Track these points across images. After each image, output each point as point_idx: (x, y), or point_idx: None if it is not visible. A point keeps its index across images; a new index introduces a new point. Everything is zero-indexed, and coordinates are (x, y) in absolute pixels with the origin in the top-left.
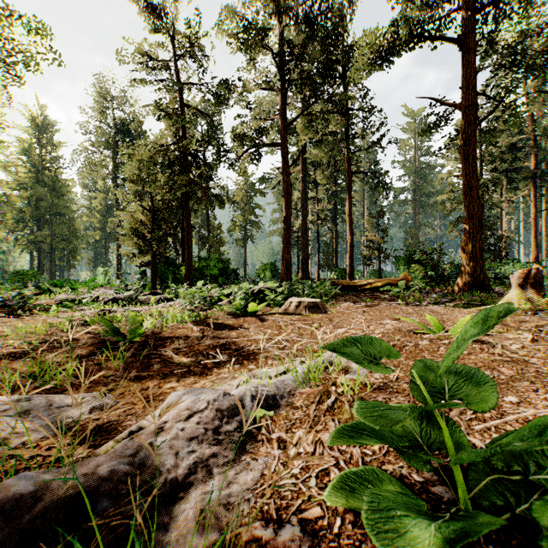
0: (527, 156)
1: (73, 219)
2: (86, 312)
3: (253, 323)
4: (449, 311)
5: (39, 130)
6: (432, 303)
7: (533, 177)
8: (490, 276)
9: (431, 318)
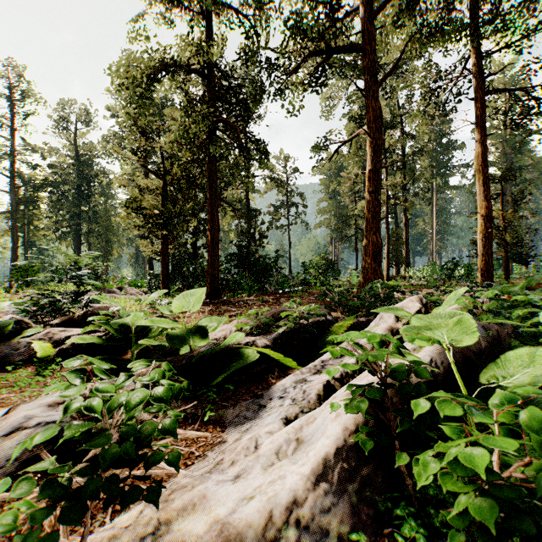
0: None
1: (109, 213)
2: None
3: None
4: None
5: (77, 121)
6: None
7: None
8: None
9: None
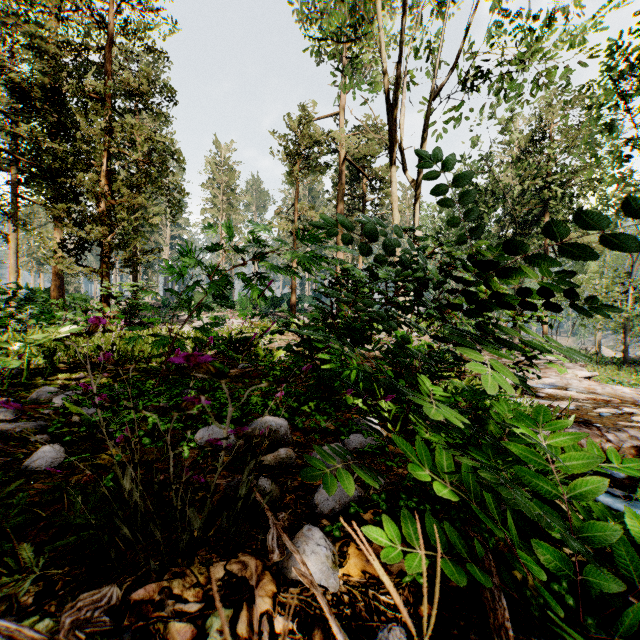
0: None
1: None
2: None
3: None
4: None
5: None
6: None
7: None
8: None
9: None
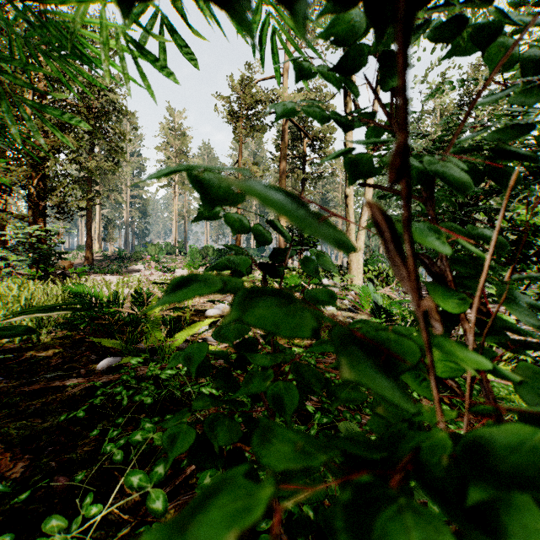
0: None
1: None
2: None
3: None
4: None
5: None
6: None
7: None
8: None
9: None
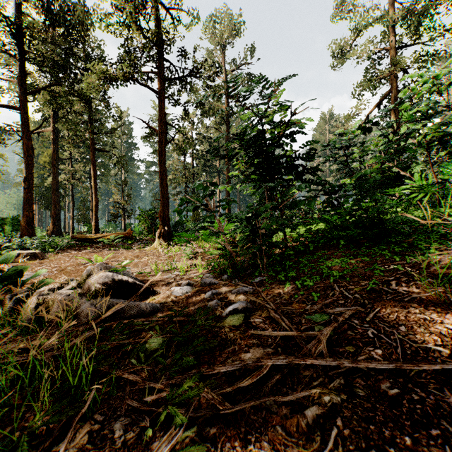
0: (217, 159)
1: None
2: None
3: None
4: (128, 252)
5: None
6: (126, 248)
7: (219, 172)
8: (186, 229)
9: (96, 256)
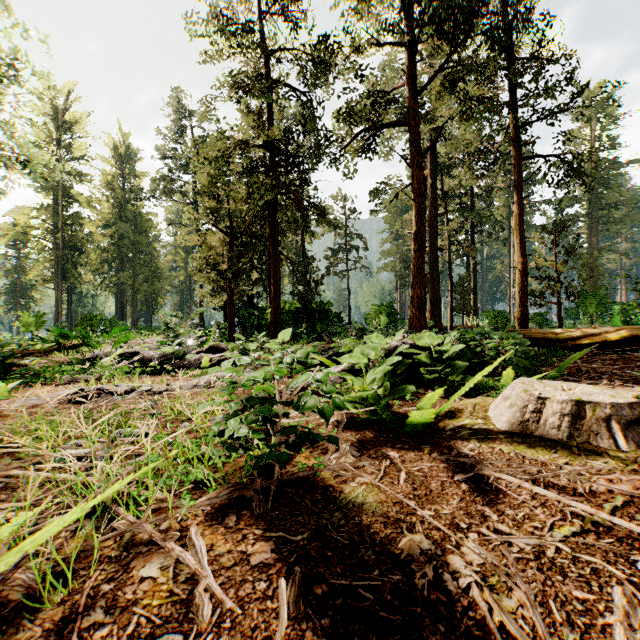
0: None
1: (155, 258)
2: (55, 392)
3: (464, 509)
4: None
5: (122, 160)
6: None
7: None
8: None
9: None
